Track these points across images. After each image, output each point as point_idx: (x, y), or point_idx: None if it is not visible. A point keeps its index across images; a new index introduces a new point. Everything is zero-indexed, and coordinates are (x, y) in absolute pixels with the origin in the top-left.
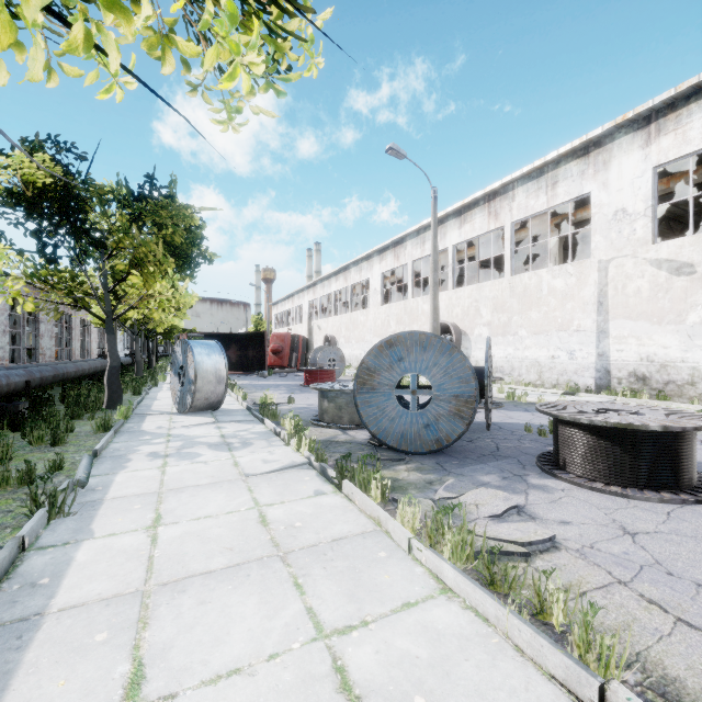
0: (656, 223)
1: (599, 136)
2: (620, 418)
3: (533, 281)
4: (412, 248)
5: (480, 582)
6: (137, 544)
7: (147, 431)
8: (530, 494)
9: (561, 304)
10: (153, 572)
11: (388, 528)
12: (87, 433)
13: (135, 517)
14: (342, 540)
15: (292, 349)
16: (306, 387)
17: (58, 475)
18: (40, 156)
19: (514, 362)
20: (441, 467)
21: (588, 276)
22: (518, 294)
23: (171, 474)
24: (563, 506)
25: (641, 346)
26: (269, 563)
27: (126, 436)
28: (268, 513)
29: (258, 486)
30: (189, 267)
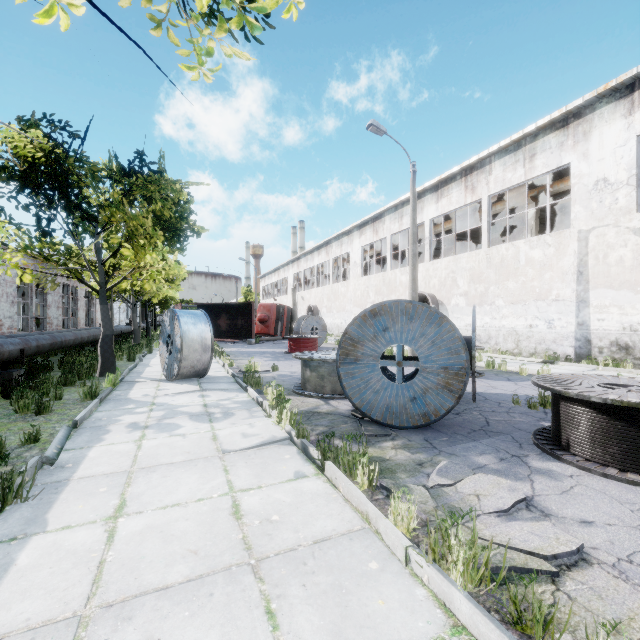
0: (639, 191)
1: (579, 107)
2: (636, 396)
3: (510, 252)
4: (391, 223)
5: (502, 617)
6: (91, 542)
7: (133, 399)
8: (535, 481)
9: (539, 274)
10: (99, 585)
11: (379, 528)
12: (74, 401)
13: (97, 503)
14: (325, 542)
15: (277, 318)
16: (290, 355)
17: (32, 448)
18: (32, 132)
19: (491, 331)
20: (430, 445)
21: (567, 247)
22: (495, 265)
23: (146, 449)
24: (577, 498)
25: (623, 315)
26: (237, 575)
27: (111, 404)
28: (242, 502)
29: (234, 465)
30: (178, 240)
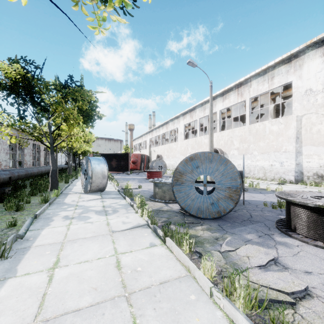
0: None
1: (297, 52)
2: None
3: (261, 127)
4: (199, 112)
5: None
6: (39, 282)
7: (66, 203)
8: (278, 248)
9: (276, 138)
10: (42, 308)
11: (195, 275)
12: (36, 204)
13: (44, 260)
14: (166, 283)
15: (141, 161)
16: (148, 180)
17: (12, 229)
18: (15, 65)
19: (251, 167)
20: (221, 228)
21: (291, 124)
22: (253, 133)
23: (72, 230)
24: (302, 258)
25: (320, 159)
26: (118, 302)
27: (55, 205)
28: (121, 260)
29: (118, 239)
30: (90, 121)
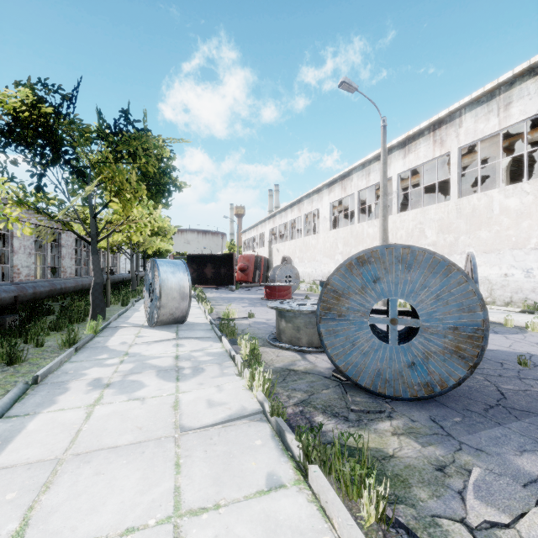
0: None
1: None
2: None
3: (483, 201)
4: (358, 180)
5: None
6: None
7: (109, 348)
8: None
9: (515, 223)
10: None
11: None
12: (54, 348)
13: None
14: None
15: (255, 267)
16: (266, 301)
17: None
18: (22, 91)
19: None
20: (442, 430)
21: None
22: (465, 215)
23: (95, 420)
24: None
25: None
26: None
27: (87, 353)
28: None
29: (190, 456)
30: (162, 194)
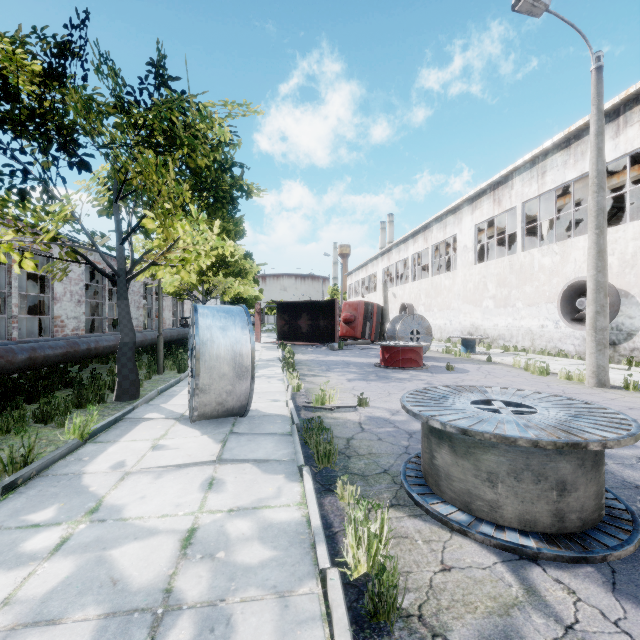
0: None
1: None
2: None
3: None
4: (523, 185)
5: None
6: None
7: (80, 480)
8: None
9: None
10: None
11: None
12: None
13: None
14: None
15: (365, 318)
16: (383, 369)
17: None
18: None
19: None
20: None
21: None
22: None
23: None
24: None
25: None
26: None
27: (26, 496)
28: None
29: None
30: (222, 205)
